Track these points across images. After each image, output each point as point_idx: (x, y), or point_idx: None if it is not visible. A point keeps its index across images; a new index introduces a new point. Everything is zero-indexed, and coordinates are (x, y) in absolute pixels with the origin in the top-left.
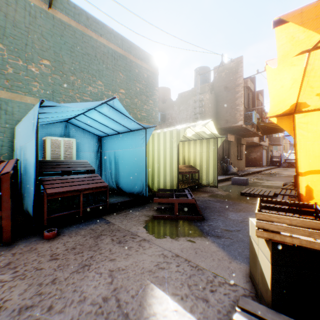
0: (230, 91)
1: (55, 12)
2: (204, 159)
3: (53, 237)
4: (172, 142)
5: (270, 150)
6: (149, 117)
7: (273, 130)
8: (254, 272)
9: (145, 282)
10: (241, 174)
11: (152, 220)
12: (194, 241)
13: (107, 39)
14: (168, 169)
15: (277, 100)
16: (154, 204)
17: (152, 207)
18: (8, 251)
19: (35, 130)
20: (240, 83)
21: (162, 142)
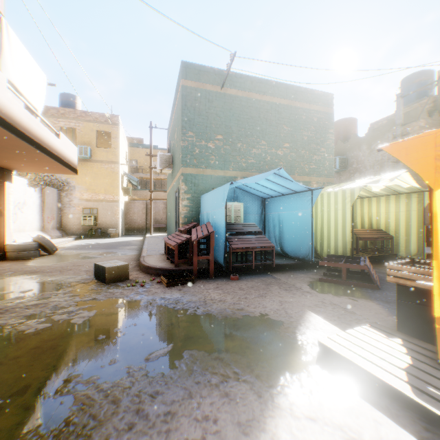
0: None
1: (225, 90)
2: (401, 222)
3: (236, 279)
4: (345, 202)
5: None
6: (320, 169)
7: None
8: None
9: (304, 309)
10: None
11: (316, 282)
12: (356, 300)
13: (270, 94)
14: (340, 233)
15: None
16: (322, 271)
17: (319, 272)
18: (213, 282)
19: (225, 202)
20: None
21: (333, 203)
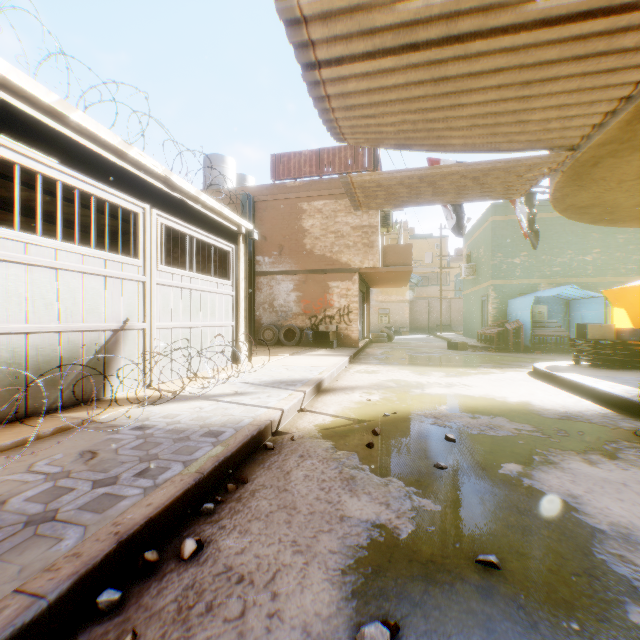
0: None
1: None
2: None
3: (538, 353)
4: None
5: None
6: (639, 268)
7: None
8: None
9: None
10: None
11: None
12: None
13: None
14: None
15: None
16: None
17: None
18: (522, 353)
19: (530, 307)
20: None
21: None
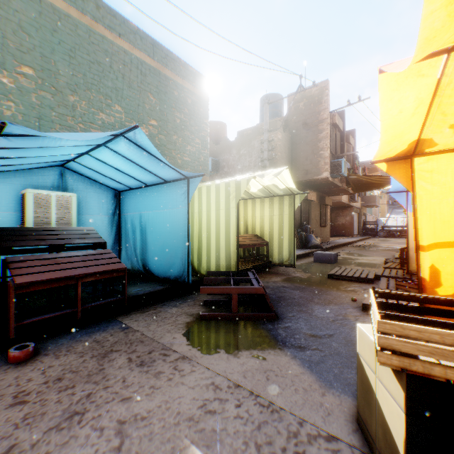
0: (311, 130)
1: None
2: (275, 226)
3: (26, 358)
4: (229, 199)
5: (363, 213)
6: (194, 163)
7: (369, 185)
8: (366, 416)
9: (180, 443)
10: (326, 247)
11: (197, 322)
12: (263, 356)
13: (129, 42)
14: (223, 241)
15: (391, 134)
16: (202, 295)
17: (198, 299)
18: None
19: None
20: (325, 118)
21: (214, 200)
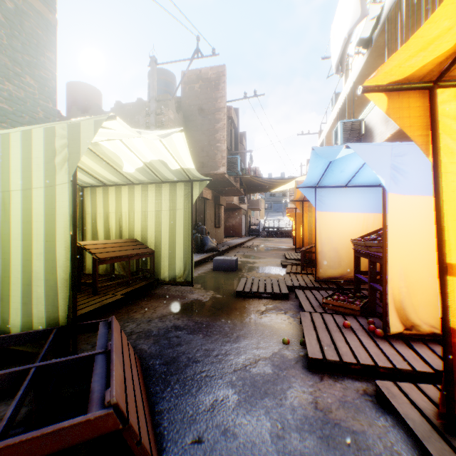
0: (208, 117)
1: None
2: (164, 226)
3: None
4: (54, 165)
5: (249, 215)
6: (24, 117)
7: (259, 187)
8: None
9: None
10: (222, 250)
11: None
12: None
13: None
14: (40, 260)
15: None
16: None
17: None
18: None
19: None
20: (223, 107)
21: (19, 167)
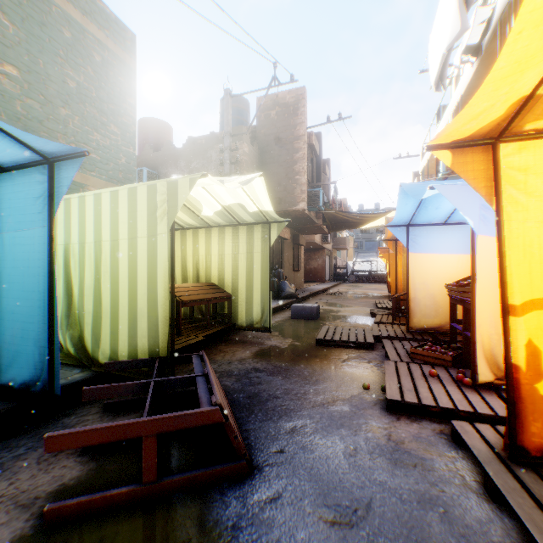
0: (286, 147)
1: None
2: (241, 270)
3: None
4: (155, 218)
5: (334, 256)
6: (108, 165)
7: (346, 223)
8: None
9: None
10: (302, 297)
11: (31, 540)
12: None
13: None
14: (144, 299)
15: (518, 54)
16: (91, 415)
17: None
18: None
19: None
20: (302, 134)
21: (126, 219)
